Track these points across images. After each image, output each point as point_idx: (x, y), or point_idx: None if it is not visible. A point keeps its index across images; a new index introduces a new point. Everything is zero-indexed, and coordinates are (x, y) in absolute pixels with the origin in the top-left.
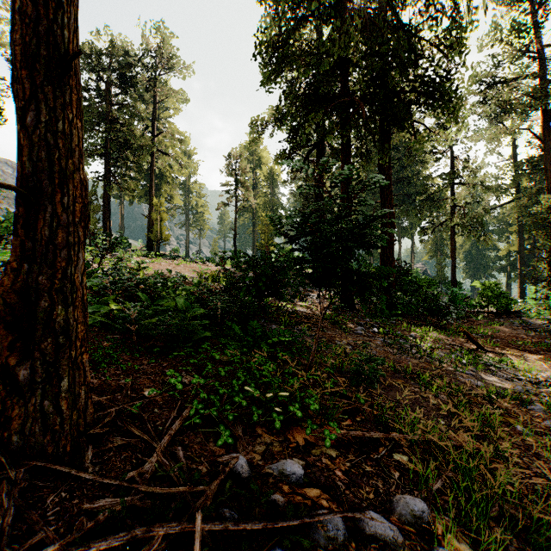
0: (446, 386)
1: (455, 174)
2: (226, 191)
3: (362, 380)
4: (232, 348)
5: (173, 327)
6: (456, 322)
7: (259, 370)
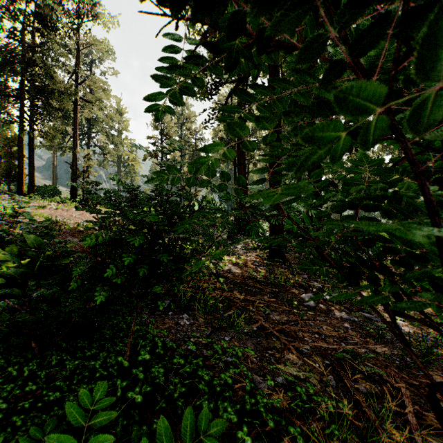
0: None
1: None
2: (152, 143)
3: None
4: None
5: None
6: None
7: None
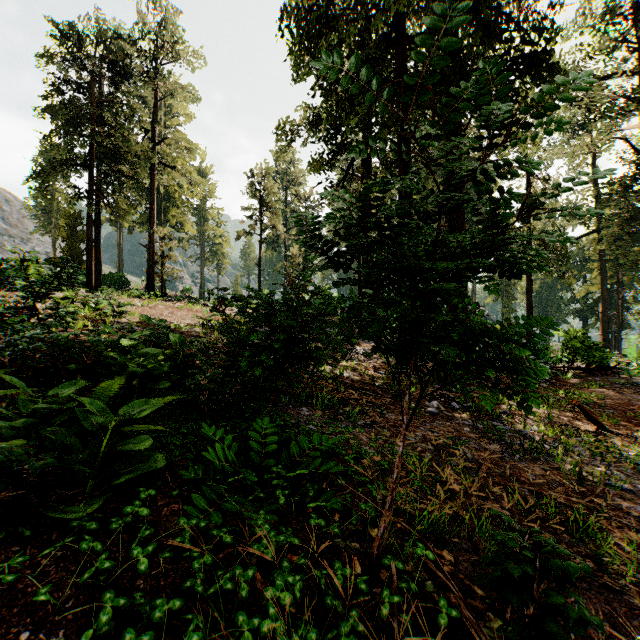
0: (635, 549)
1: (532, 196)
2: (249, 216)
3: (538, 636)
4: (206, 500)
5: (48, 468)
6: (546, 384)
7: (264, 560)
